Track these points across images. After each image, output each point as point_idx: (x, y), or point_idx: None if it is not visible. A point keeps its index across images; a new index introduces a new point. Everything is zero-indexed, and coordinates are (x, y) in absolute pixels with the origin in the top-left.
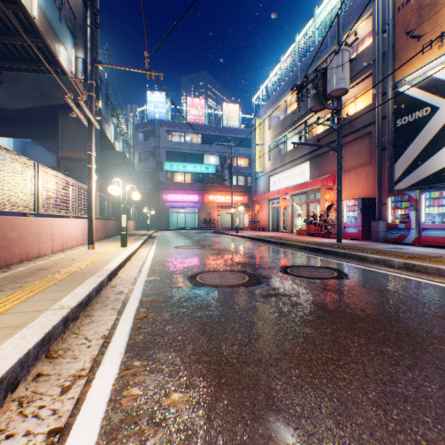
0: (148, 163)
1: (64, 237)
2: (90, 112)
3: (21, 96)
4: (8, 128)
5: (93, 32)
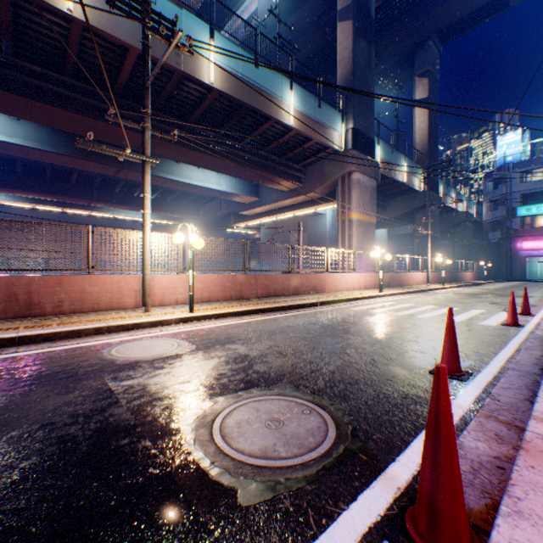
0: (495, 211)
1: (416, 280)
2: (426, 232)
3: (396, 210)
4: (389, 225)
5: (428, 194)
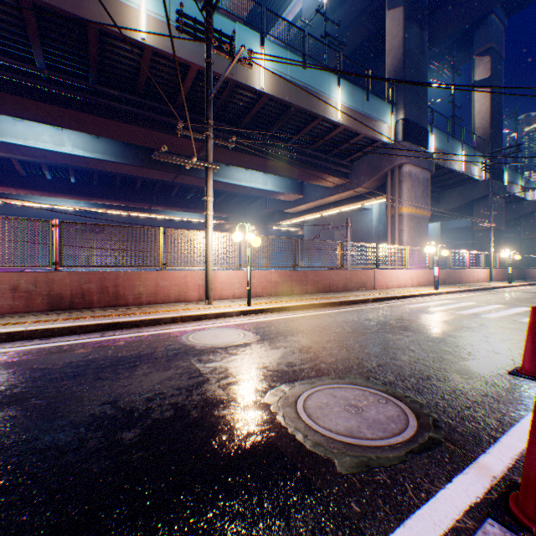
0: None
1: (476, 277)
2: (488, 224)
3: (451, 201)
4: (443, 218)
5: (490, 184)
